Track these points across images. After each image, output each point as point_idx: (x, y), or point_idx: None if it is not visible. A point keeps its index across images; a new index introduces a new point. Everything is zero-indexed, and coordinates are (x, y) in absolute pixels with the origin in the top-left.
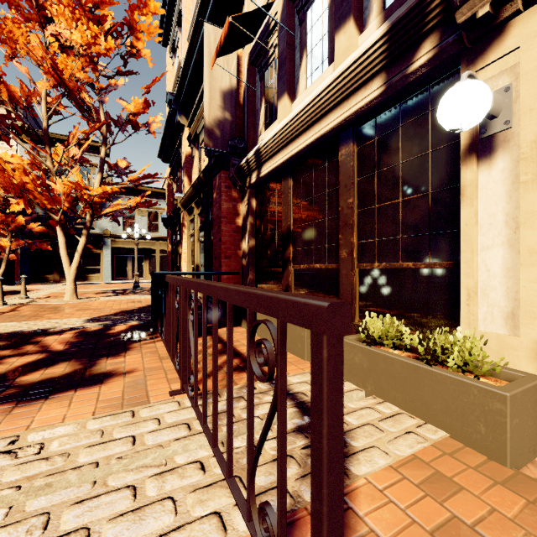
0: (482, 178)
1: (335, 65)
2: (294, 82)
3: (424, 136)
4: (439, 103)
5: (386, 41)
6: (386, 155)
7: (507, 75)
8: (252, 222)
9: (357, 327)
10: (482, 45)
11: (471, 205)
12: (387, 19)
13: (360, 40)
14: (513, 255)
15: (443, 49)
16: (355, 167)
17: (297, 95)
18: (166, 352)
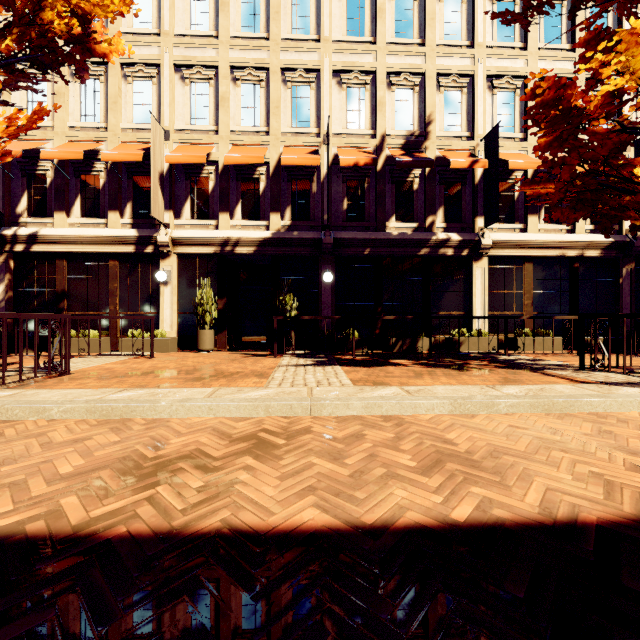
0: (165, 290)
1: (108, 224)
2: (69, 205)
3: (149, 271)
4: (156, 274)
5: (137, 238)
6: (134, 272)
7: (171, 266)
8: (10, 279)
9: (127, 335)
10: (165, 256)
11: (163, 297)
12: (135, 223)
13: (122, 221)
14: (172, 311)
15: (156, 252)
16: (118, 271)
17: (72, 214)
18: (13, 359)
